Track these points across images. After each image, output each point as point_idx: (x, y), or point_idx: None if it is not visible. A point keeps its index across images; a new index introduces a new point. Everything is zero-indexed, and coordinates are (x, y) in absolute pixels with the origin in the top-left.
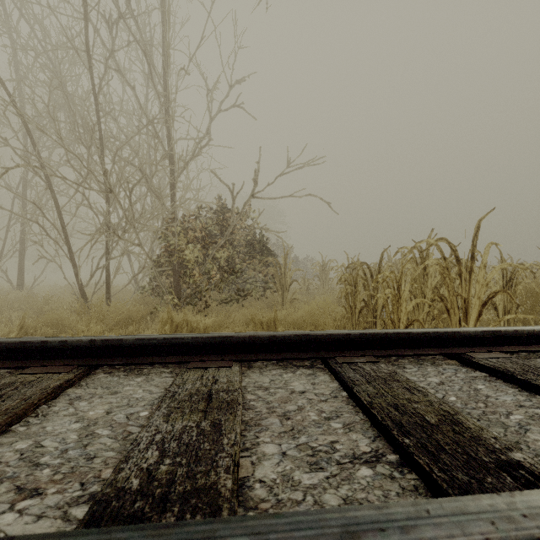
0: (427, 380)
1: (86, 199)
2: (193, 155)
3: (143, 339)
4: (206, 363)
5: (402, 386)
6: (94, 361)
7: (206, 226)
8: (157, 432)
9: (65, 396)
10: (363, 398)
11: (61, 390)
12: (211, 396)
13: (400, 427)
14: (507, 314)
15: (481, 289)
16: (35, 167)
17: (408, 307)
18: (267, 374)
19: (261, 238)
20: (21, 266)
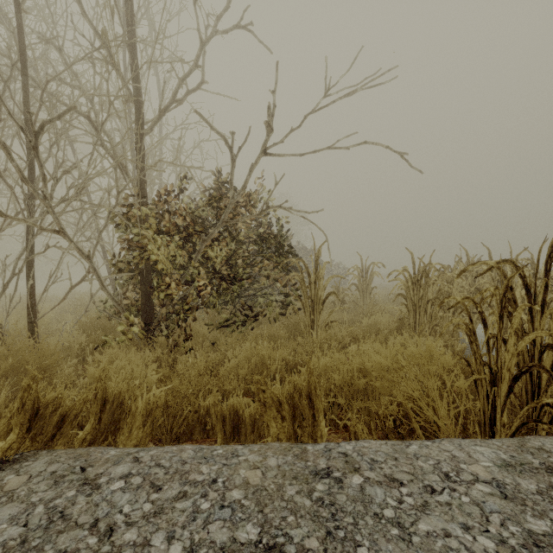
0: None
1: None
2: (174, 99)
3: None
4: None
5: None
6: None
7: (197, 212)
8: None
9: None
10: None
11: None
12: None
13: None
14: None
15: None
16: None
17: None
18: None
19: (280, 229)
20: None
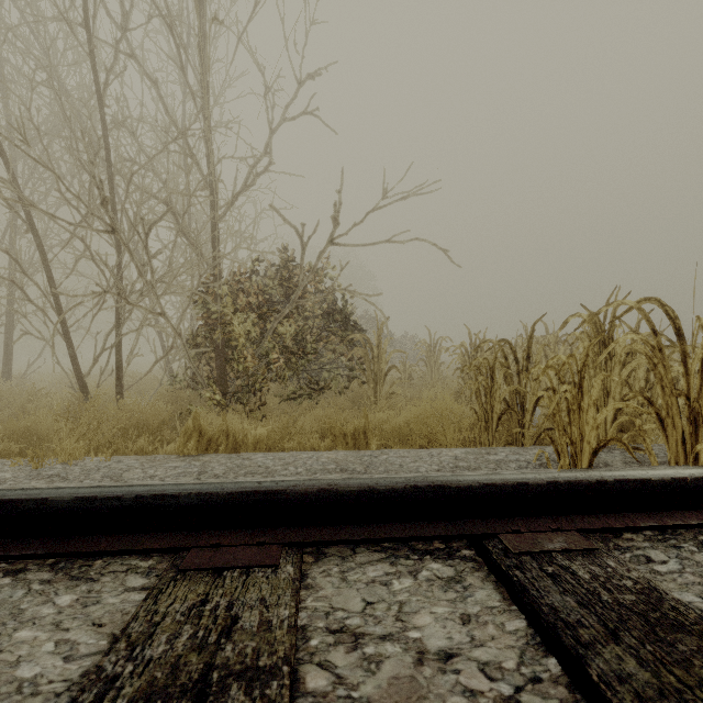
0: None
1: (86, 247)
2: (245, 185)
3: (90, 499)
4: (224, 552)
5: None
6: None
7: (265, 288)
8: None
9: None
10: None
11: None
12: (202, 702)
13: None
14: None
15: None
16: None
17: (600, 416)
18: (355, 579)
19: (345, 306)
20: (8, 346)
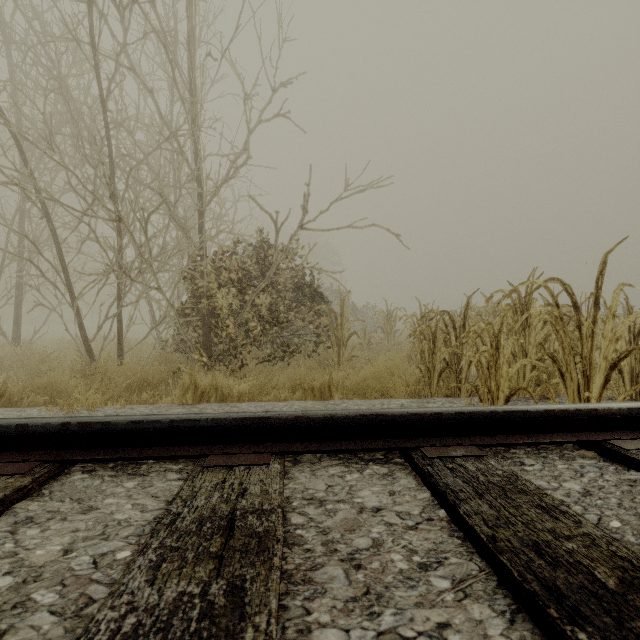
0: (562, 487)
1: (92, 231)
2: (227, 177)
3: (139, 422)
4: (232, 457)
5: (534, 502)
6: (69, 454)
7: (243, 266)
8: (129, 609)
9: (9, 517)
10: (478, 529)
11: (4, 506)
12: (233, 522)
13: (559, 598)
14: (635, 378)
15: (608, 347)
16: (16, 185)
17: (511, 371)
18: (321, 474)
19: (312, 280)
20: (17, 315)
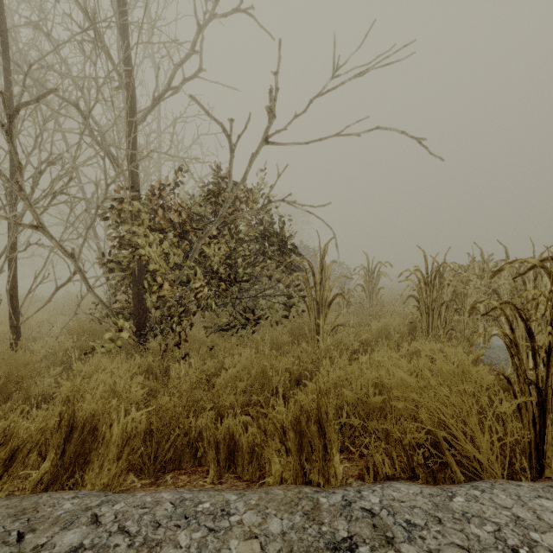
0: None
1: None
2: (169, 87)
3: None
4: None
5: None
6: None
7: (195, 208)
8: None
9: None
10: None
11: None
12: None
13: None
14: None
15: None
16: None
17: None
18: None
19: (282, 227)
20: None
